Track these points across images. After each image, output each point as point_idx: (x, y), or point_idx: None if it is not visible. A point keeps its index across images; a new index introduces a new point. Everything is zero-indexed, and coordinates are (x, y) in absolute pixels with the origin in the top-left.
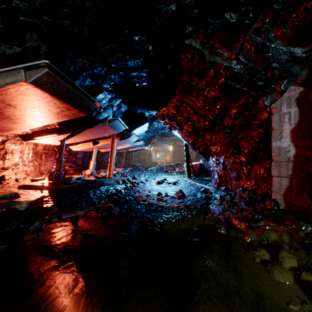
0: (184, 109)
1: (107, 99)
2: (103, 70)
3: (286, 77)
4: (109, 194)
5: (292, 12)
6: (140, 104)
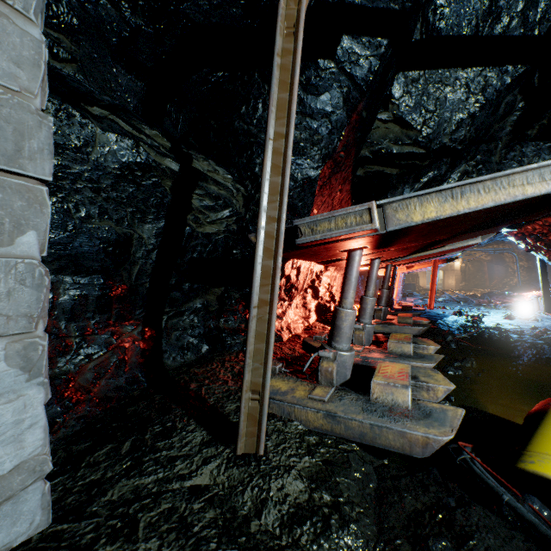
0: None
1: None
2: None
3: None
4: (464, 324)
5: None
6: None
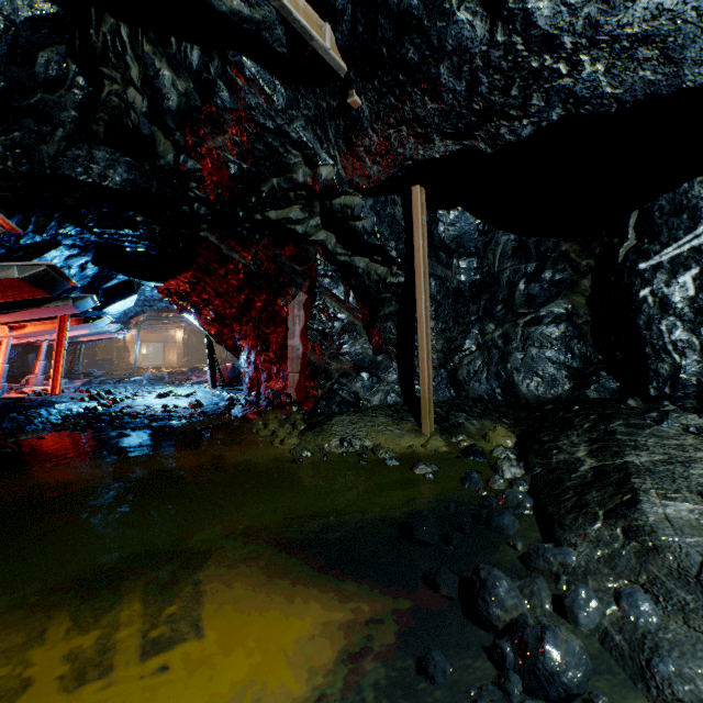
0: (202, 289)
1: (62, 257)
2: (75, 230)
3: (295, 285)
4: (76, 414)
5: (286, 245)
6: (128, 270)
